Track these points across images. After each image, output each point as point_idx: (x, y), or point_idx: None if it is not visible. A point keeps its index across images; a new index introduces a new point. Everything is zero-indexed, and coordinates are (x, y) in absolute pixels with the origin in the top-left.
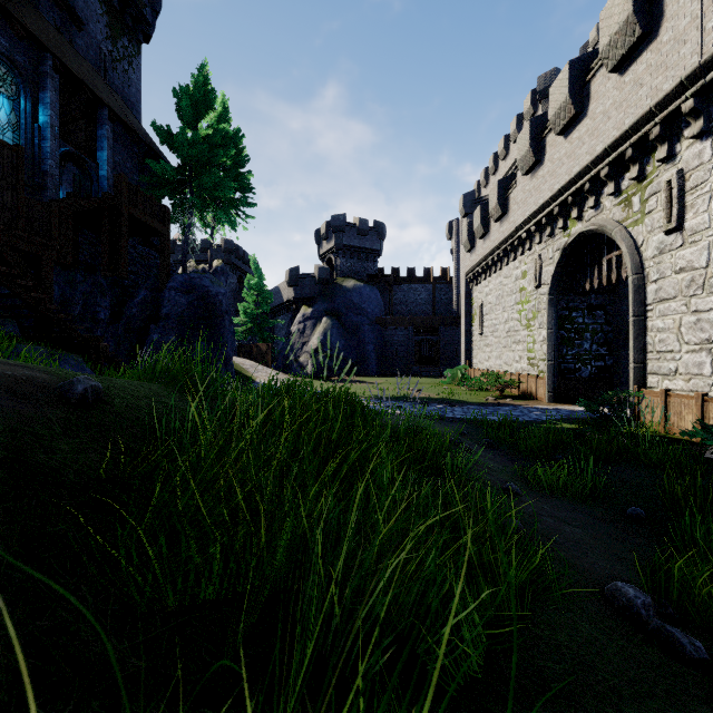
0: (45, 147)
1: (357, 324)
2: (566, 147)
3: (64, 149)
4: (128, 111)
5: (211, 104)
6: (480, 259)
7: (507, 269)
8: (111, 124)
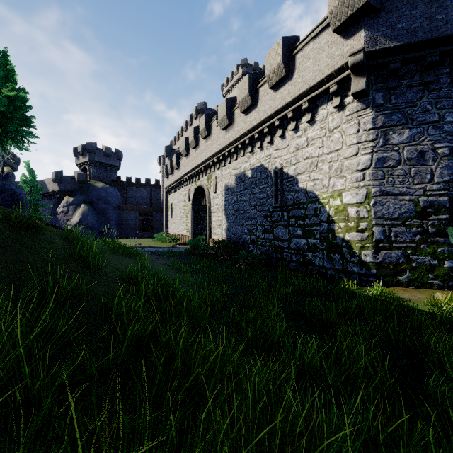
0: None
1: (104, 209)
2: (195, 154)
3: None
4: None
5: (10, 79)
6: (171, 183)
7: (180, 190)
8: None
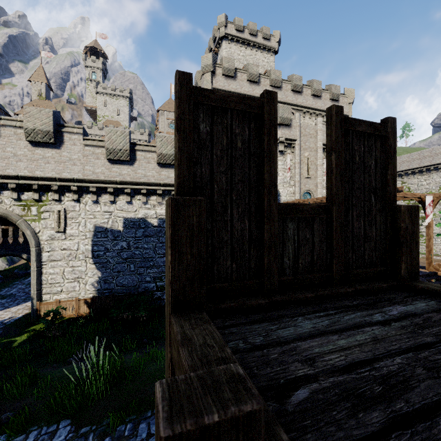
0: None
1: None
2: None
3: None
4: None
5: None
6: None
7: None
8: None
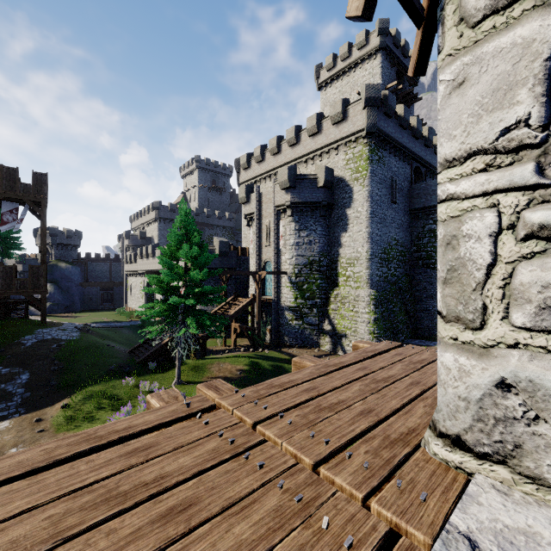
0: None
1: (69, 287)
2: (147, 262)
3: None
4: None
5: None
6: (130, 270)
7: (138, 278)
8: None
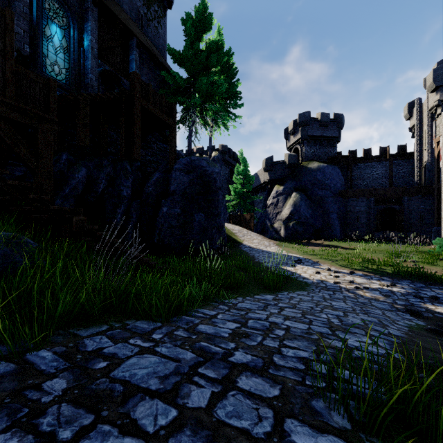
0: (87, 65)
1: (321, 197)
2: None
3: (102, 68)
4: (154, 48)
5: (208, 24)
6: None
7: None
8: (138, 50)
